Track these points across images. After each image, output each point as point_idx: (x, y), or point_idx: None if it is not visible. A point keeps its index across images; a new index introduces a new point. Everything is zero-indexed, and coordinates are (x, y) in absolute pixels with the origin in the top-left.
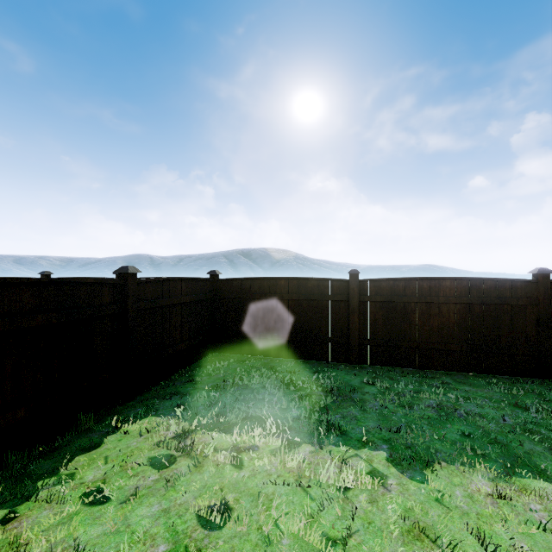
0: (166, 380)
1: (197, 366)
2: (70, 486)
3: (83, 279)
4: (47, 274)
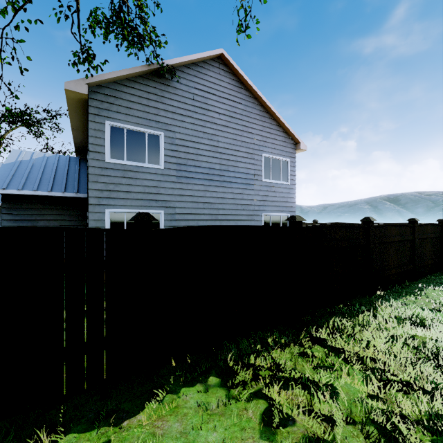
0: (425, 277)
1: (438, 275)
2: (429, 296)
3: (404, 224)
4: (316, 221)
